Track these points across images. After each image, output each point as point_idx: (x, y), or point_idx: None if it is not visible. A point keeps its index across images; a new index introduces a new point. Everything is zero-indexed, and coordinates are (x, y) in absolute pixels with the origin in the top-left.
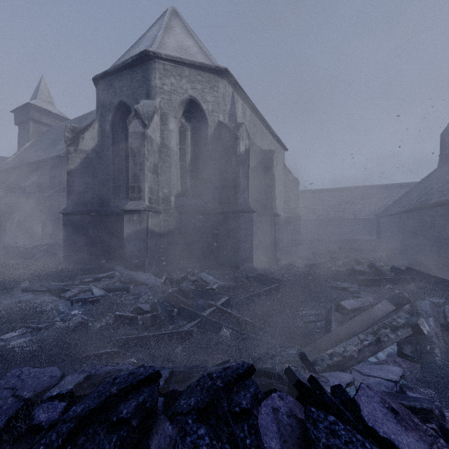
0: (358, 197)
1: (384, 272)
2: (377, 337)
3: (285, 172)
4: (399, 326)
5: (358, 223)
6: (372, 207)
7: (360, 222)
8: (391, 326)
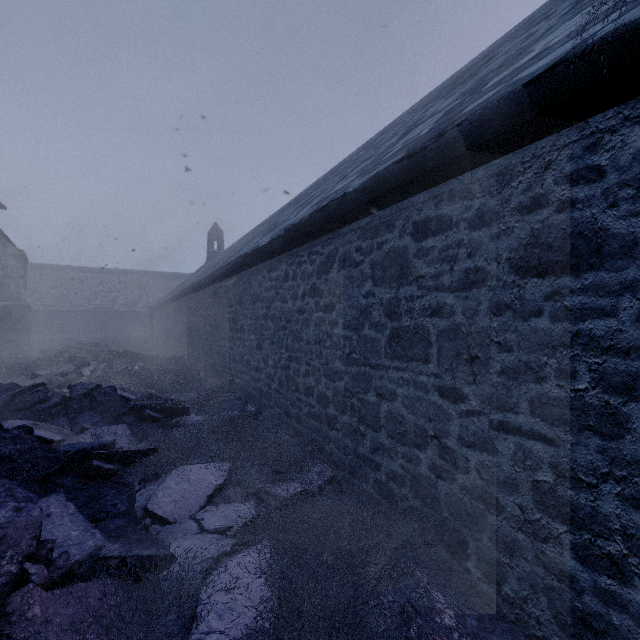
0: (134, 284)
1: (101, 355)
2: (49, 380)
3: (2, 241)
4: (68, 373)
5: (134, 317)
6: (151, 298)
7: (136, 315)
8: (62, 374)
